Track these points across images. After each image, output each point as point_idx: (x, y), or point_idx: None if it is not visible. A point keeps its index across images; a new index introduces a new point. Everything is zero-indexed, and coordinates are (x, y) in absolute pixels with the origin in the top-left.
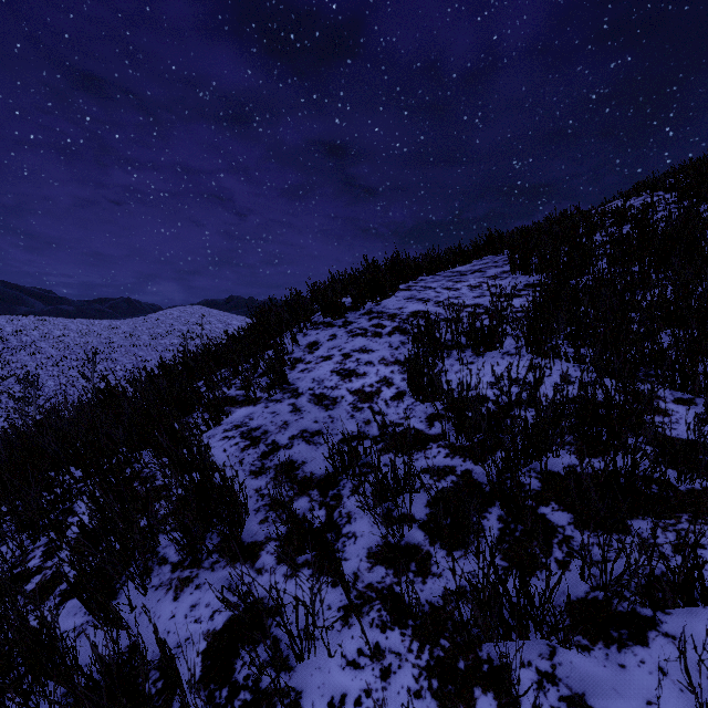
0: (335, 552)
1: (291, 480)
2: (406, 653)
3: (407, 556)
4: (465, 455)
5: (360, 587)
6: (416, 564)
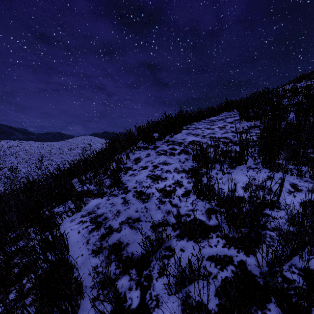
0: None
1: (118, 259)
2: None
3: None
4: (237, 246)
5: None
6: None
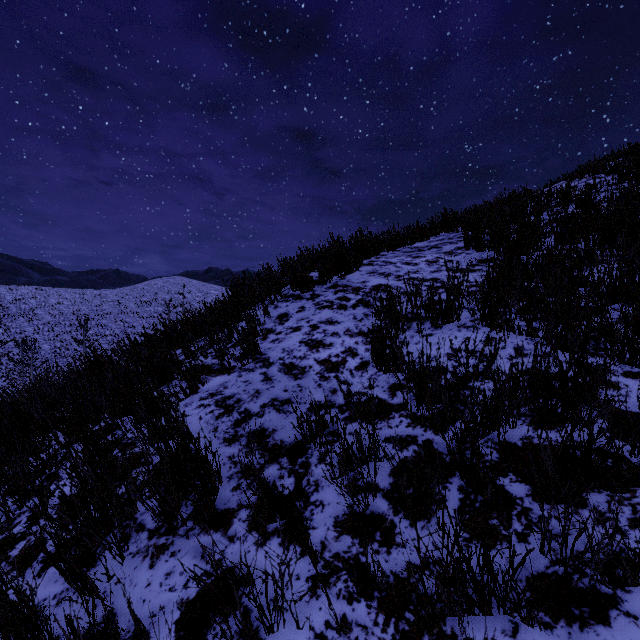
0: (304, 520)
1: (262, 448)
2: (372, 626)
3: (372, 526)
4: (426, 425)
5: (327, 557)
6: (381, 534)
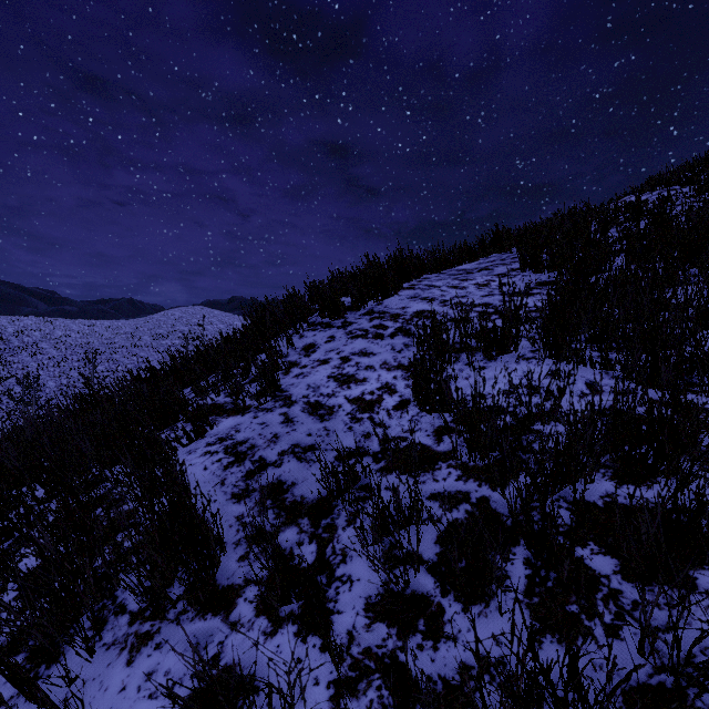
0: (326, 602)
1: (278, 506)
2: None
3: (414, 611)
4: (480, 478)
5: (355, 653)
6: (425, 622)
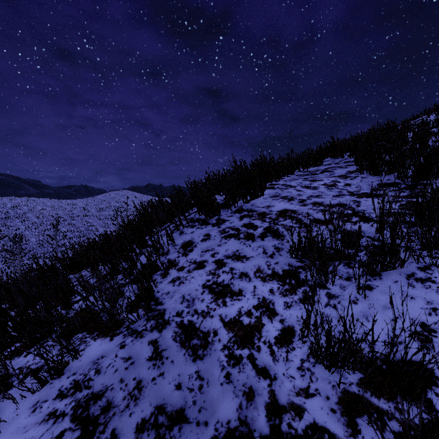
0: None
1: None
2: None
3: None
4: None
5: None
6: None
